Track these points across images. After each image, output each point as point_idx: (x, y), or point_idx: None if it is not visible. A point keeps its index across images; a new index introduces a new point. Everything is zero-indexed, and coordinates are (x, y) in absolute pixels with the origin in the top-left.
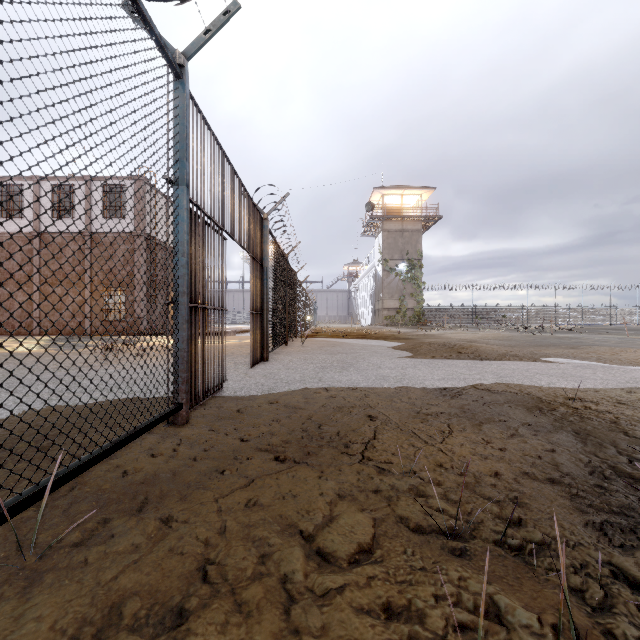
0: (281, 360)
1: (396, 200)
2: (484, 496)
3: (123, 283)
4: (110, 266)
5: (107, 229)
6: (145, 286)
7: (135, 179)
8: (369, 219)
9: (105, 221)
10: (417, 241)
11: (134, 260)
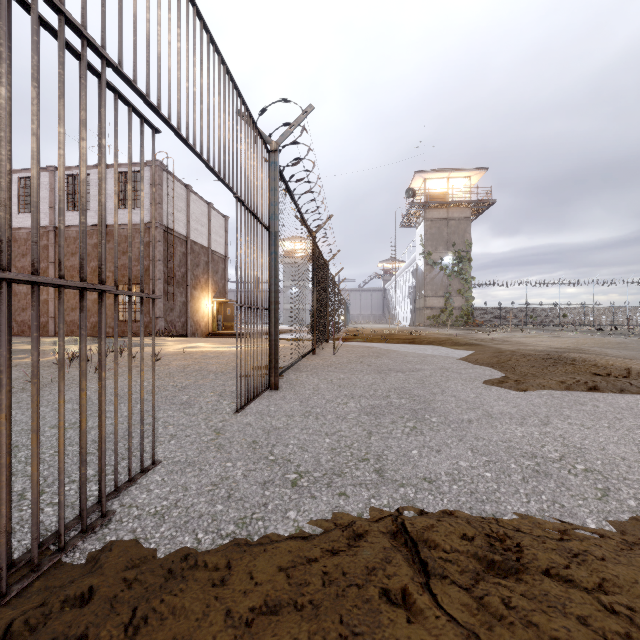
0: (300, 386)
1: (440, 185)
2: None
3: (138, 279)
4: (125, 261)
5: (122, 221)
6: (161, 283)
7: (150, 165)
8: (409, 207)
9: (120, 212)
10: (465, 230)
11: (149, 254)
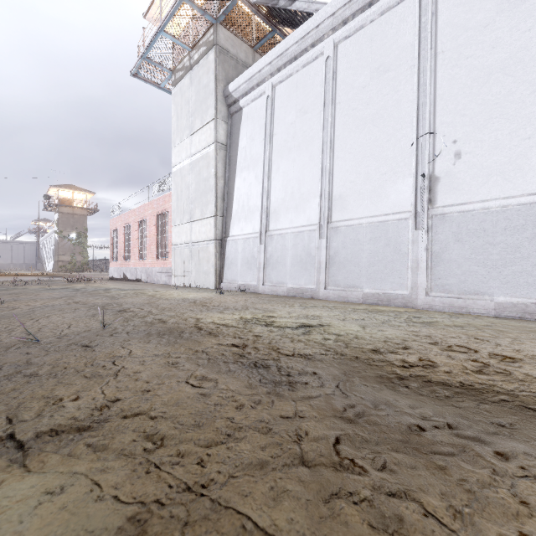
0: None
1: (70, 193)
2: (22, 281)
3: None
4: None
5: None
6: None
7: None
8: (47, 204)
9: None
10: (84, 221)
11: None
